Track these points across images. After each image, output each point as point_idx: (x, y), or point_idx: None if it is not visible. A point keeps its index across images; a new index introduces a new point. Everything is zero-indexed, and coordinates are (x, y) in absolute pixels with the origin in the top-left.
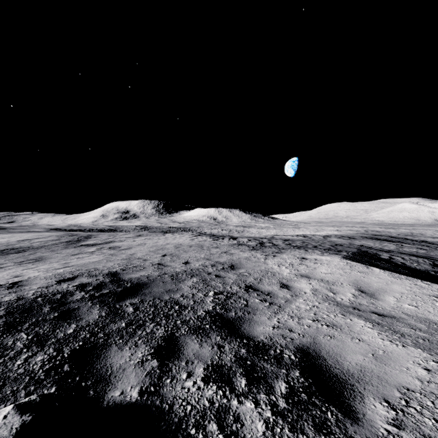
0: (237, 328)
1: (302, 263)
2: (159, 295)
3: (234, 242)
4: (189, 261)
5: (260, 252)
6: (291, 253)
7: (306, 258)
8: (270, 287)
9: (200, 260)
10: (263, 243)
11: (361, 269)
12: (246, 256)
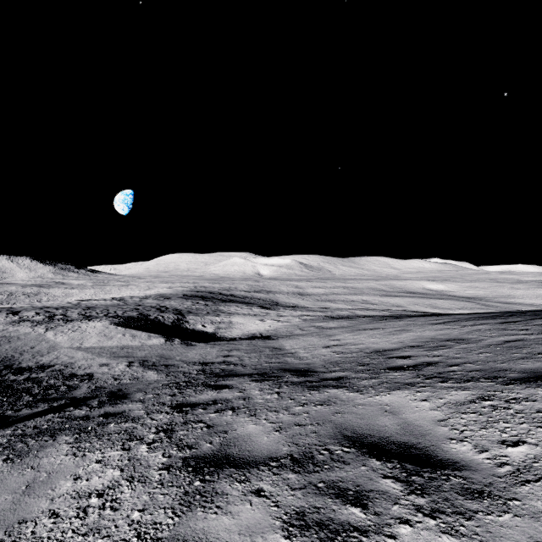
0: (11, 367)
1: (76, 330)
2: None
3: (14, 319)
4: None
5: (44, 326)
6: (73, 324)
7: (82, 326)
8: (41, 349)
9: None
10: (53, 316)
11: (112, 329)
12: (27, 332)
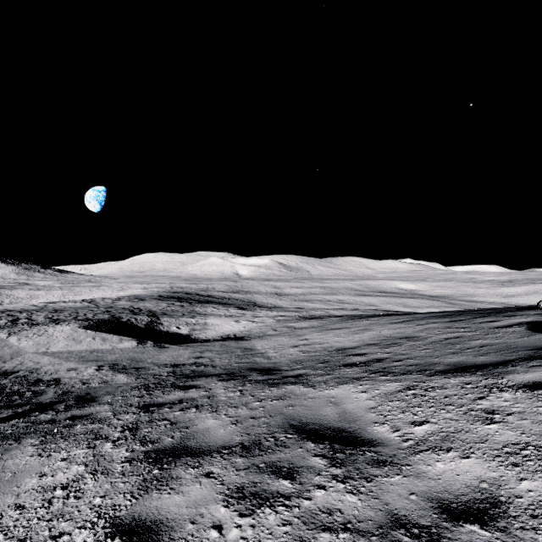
0: None
1: (42, 335)
2: None
3: None
4: None
5: (6, 331)
6: (39, 328)
7: (48, 331)
8: (3, 355)
9: None
10: (17, 320)
11: (81, 332)
12: None
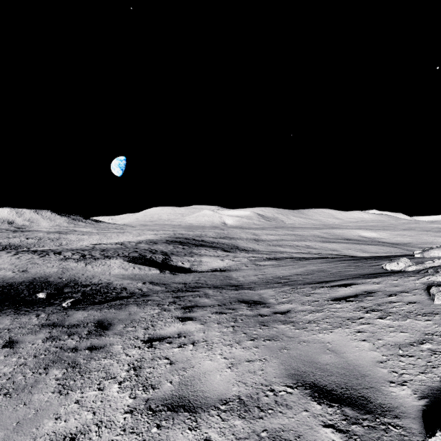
0: (77, 284)
1: (104, 265)
2: (42, 283)
3: (61, 257)
4: (39, 272)
5: (83, 262)
6: (101, 261)
7: (107, 262)
8: (88, 275)
9: (46, 271)
10: (85, 255)
11: (126, 264)
12: (75, 266)
